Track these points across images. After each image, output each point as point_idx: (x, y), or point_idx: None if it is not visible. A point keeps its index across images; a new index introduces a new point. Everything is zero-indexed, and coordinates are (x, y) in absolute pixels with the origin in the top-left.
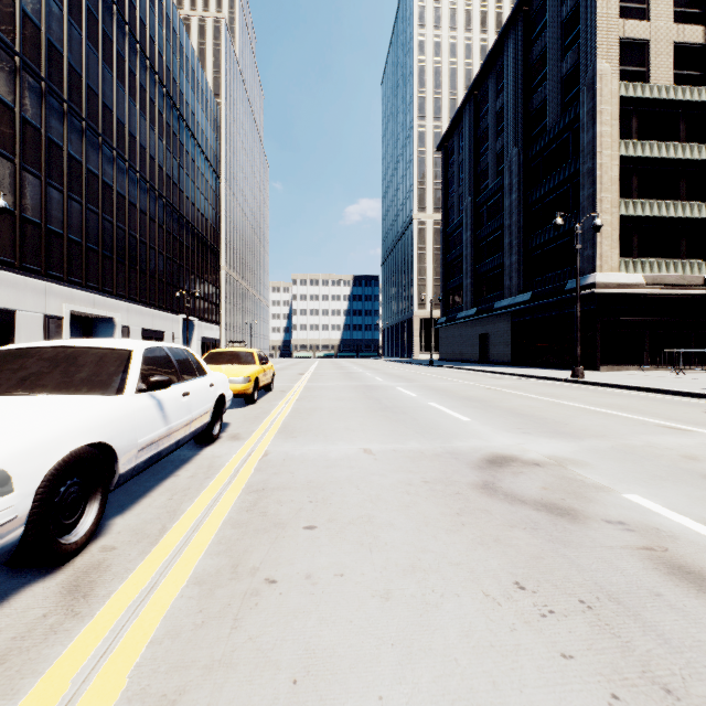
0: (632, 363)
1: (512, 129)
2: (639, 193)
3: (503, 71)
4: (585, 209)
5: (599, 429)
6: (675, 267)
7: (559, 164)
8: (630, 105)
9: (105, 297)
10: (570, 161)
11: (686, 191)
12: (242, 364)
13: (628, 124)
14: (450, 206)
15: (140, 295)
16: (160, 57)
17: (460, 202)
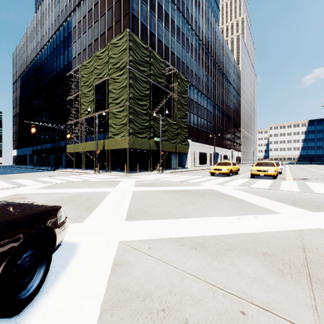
0: None
1: None
2: None
3: None
4: None
5: None
6: None
7: None
8: None
9: (217, 147)
10: None
11: None
12: None
13: None
14: None
15: (223, 145)
16: (226, 70)
17: None
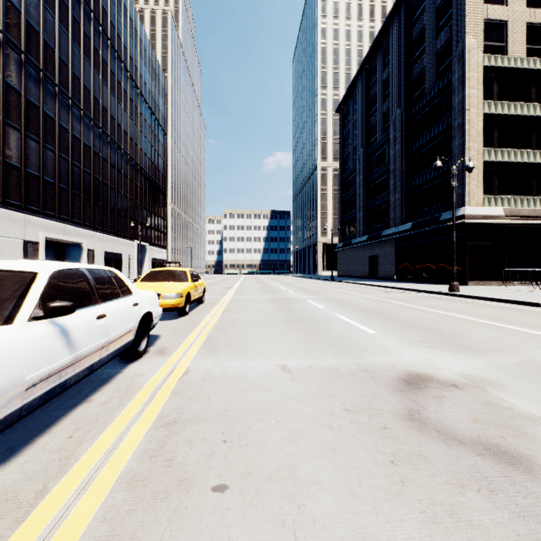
0: (494, 279)
1: (396, 94)
2: (499, 143)
3: (389, 48)
4: (456, 156)
5: (495, 342)
6: (528, 202)
7: (434, 121)
8: (492, 73)
9: (74, 226)
10: (444, 118)
11: (537, 141)
12: (176, 281)
13: (490, 88)
14: (346, 156)
15: (103, 225)
16: (119, 39)
17: (354, 152)
